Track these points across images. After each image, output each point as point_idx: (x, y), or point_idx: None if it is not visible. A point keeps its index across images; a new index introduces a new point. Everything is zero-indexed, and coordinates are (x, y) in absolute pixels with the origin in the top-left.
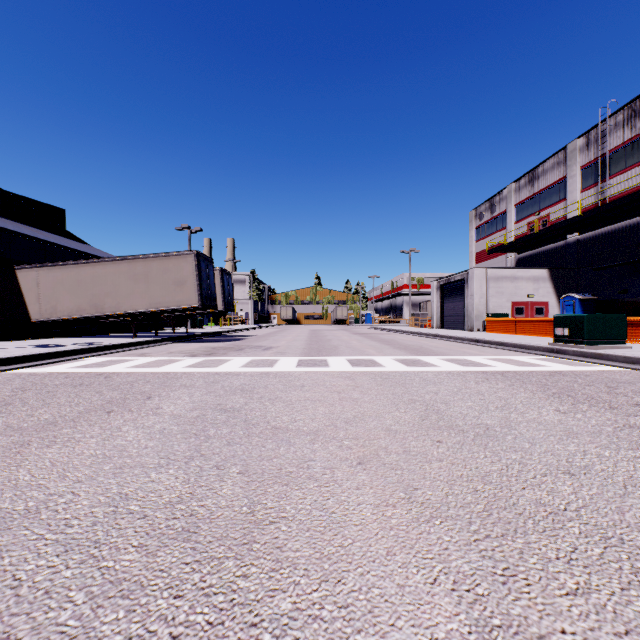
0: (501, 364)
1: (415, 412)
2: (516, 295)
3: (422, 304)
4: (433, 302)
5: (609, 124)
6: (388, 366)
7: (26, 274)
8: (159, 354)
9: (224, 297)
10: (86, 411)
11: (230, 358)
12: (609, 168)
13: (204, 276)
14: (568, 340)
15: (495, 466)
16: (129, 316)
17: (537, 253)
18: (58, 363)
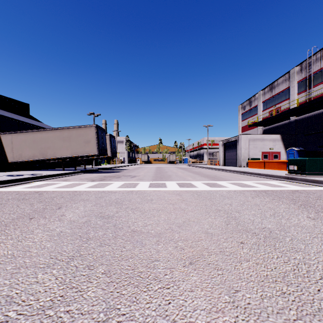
0: (262, 186)
1: (221, 218)
2: (264, 148)
3: (214, 153)
4: (220, 152)
5: (313, 59)
6: (199, 187)
7: (5, 137)
8: (74, 180)
9: (111, 149)
10: (17, 218)
11: (112, 182)
12: (313, 82)
13: (100, 138)
14: (296, 172)
15: (288, 266)
16: (60, 159)
17: (274, 127)
18: (17, 185)
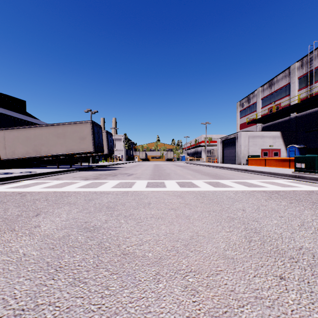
0: (270, 185)
1: (238, 232)
2: (263, 145)
3: (212, 151)
4: (218, 149)
5: (314, 54)
6: (202, 187)
7: None
8: (67, 178)
9: (108, 146)
10: None
11: (107, 181)
12: (314, 77)
13: (96, 135)
14: (304, 170)
15: None
16: (55, 156)
17: (273, 124)
18: (2, 184)
